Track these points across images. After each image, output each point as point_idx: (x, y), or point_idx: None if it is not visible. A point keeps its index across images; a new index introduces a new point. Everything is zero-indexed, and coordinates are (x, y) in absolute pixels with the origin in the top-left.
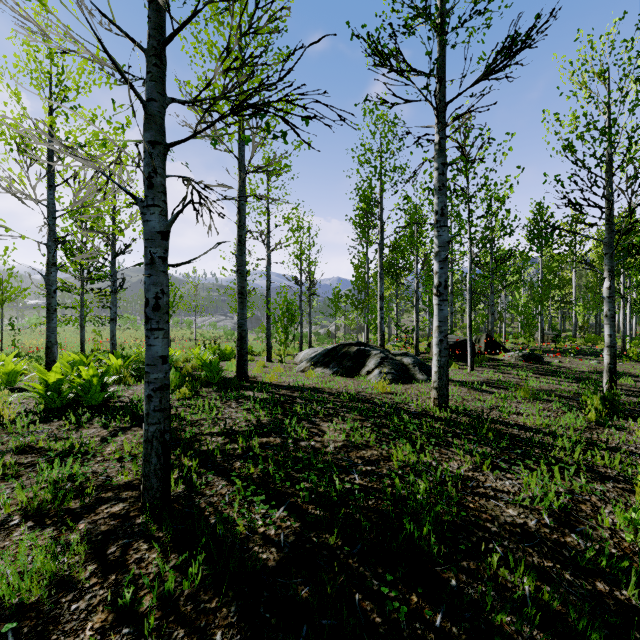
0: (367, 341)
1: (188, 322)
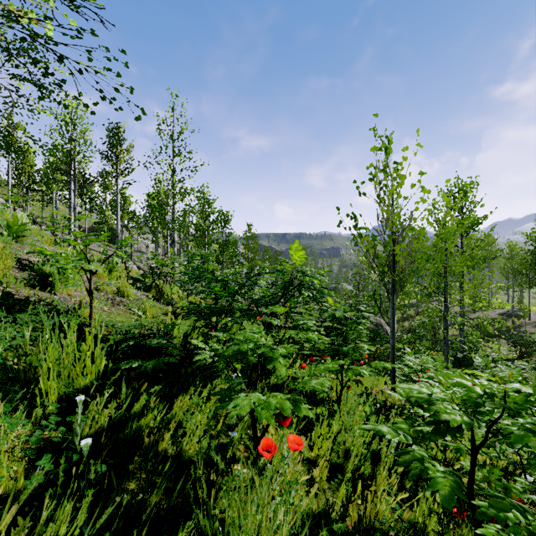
0: None
1: None
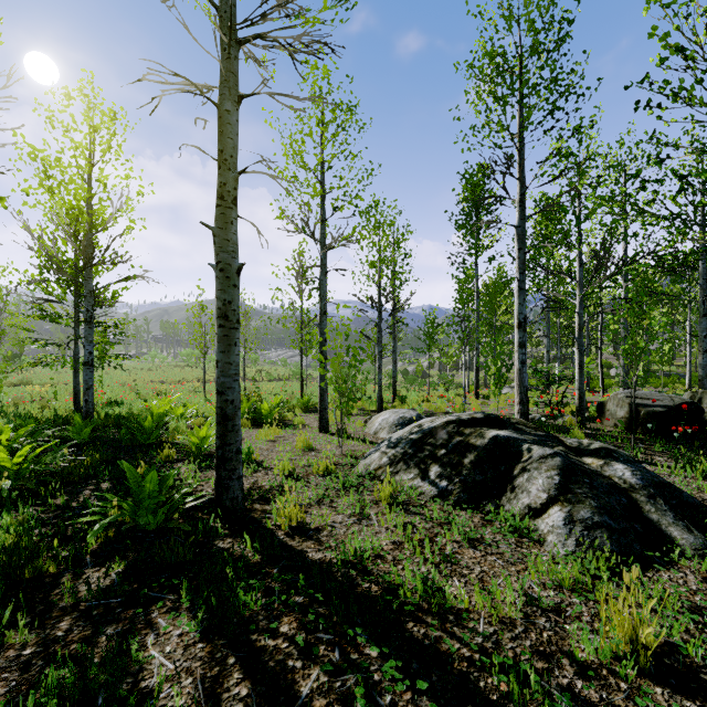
0: (476, 389)
1: (254, 358)
